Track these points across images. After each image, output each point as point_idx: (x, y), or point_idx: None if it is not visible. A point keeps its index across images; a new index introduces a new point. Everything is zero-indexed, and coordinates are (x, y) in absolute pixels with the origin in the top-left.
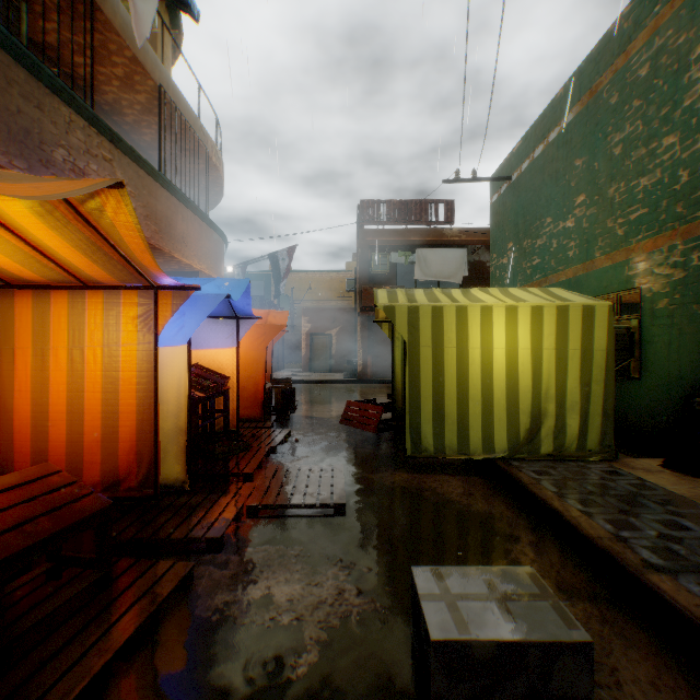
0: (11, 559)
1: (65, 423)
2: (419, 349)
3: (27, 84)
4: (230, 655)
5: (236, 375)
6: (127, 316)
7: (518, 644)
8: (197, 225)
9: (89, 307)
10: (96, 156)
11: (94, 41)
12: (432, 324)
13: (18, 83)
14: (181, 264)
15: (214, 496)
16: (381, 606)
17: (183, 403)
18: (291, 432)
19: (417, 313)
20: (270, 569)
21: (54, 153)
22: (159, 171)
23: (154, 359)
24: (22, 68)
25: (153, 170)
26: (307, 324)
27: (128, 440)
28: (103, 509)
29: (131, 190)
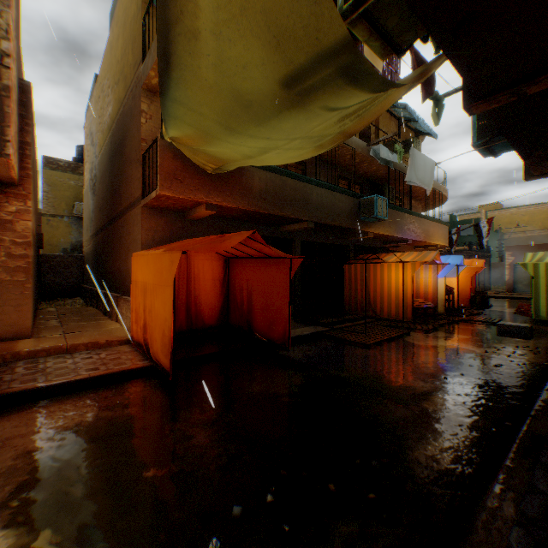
0: (426, 307)
1: (414, 295)
2: (537, 279)
3: (401, 215)
4: (460, 329)
5: (456, 287)
6: (429, 271)
7: (512, 326)
8: (436, 226)
9: (420, 269)
10: (411, 223)
11: (411, 190)
12: (544, 269)
13: (400, 216)
14: (430, 243)
15: (452, 317)
16: (494, 332)
17: (442, 292)
18: (482, 313)
19: (536, 265)
20: (468, 326)
21: (404, 228)
22: (424, 214)
23: (436, 281)
24: (400, 212)
25: (423, 216)
26: (509, 257)
27: (429, 300)
28: (434, 306)
29: (418, 227)
